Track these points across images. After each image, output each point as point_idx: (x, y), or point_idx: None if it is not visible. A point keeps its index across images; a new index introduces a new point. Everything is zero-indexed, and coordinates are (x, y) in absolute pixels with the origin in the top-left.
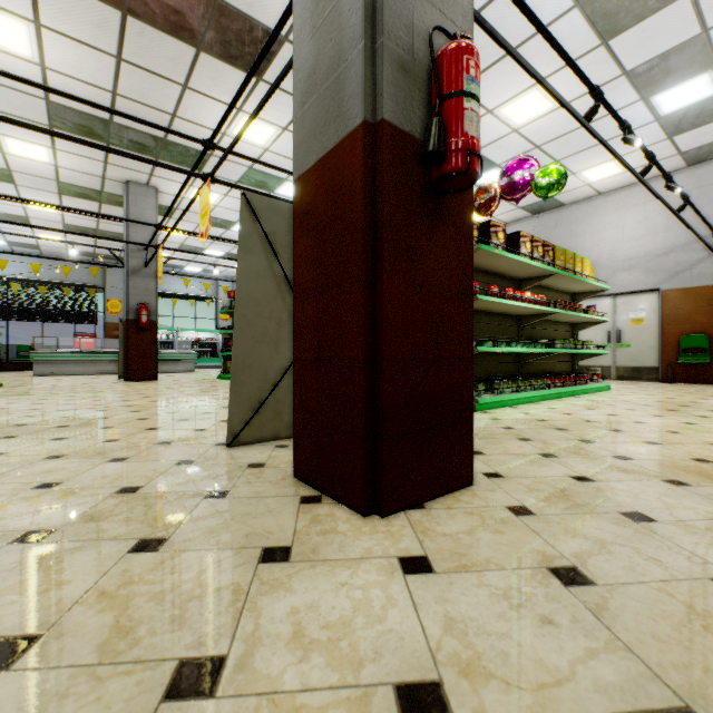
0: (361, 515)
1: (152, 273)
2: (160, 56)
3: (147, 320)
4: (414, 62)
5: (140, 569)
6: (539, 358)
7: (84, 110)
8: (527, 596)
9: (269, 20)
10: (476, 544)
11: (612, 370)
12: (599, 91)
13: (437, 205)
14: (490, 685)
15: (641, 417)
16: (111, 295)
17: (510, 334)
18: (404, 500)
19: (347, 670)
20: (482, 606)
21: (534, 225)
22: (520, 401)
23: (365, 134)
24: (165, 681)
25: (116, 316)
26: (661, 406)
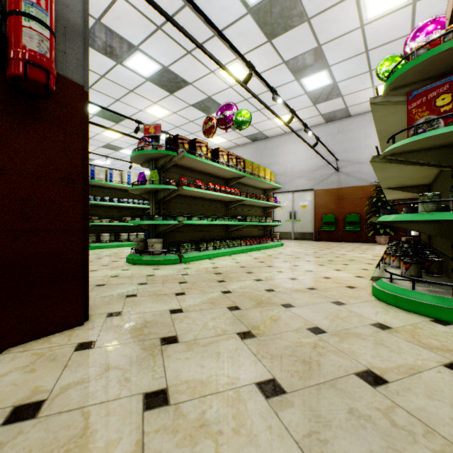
0: None
1: None
2: None
3: None
4: None
5: None
6: (238, 227)
7: None
8: None
9: None
10: None
11: (292, 234)
12: (251, 65)
13: (30, 106)
14: None
15: (276, 262)
16: None
17: (221, 213)
18: None
19: None
20: None
21: (253, 148)
22: (218, 255)
23: None
24: None
25: None
26: (296, 255)
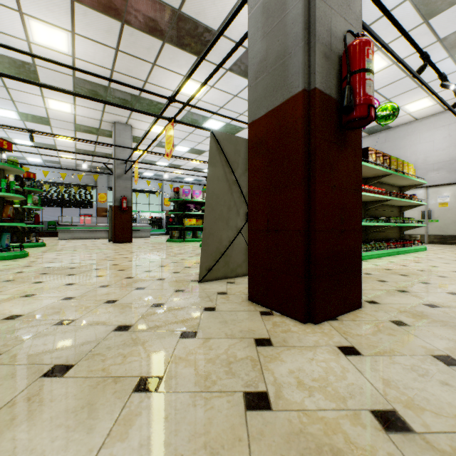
0: (301, 322)
1: (128, 177)
2: (141, 47)
3: (126, 206)
4: (331, 52)
5: (192, 347)
6: (379, 229)
7: (94, 81)
8: (426, 370)
9: (208, 21)
10: (380, 341)
11: (425, 237)
12: (427, 55)
13: (343, 137)
14: (425, 413)
15: (455, 268)
16: (100, 191)
17: None
18: (326, 315)
19: (338, 401)
20: (401, 374)
21: (369, 141)
22: (369, 257)
23: (304, 97)
24: (241, 401)
25: (103, 204)
26: None
